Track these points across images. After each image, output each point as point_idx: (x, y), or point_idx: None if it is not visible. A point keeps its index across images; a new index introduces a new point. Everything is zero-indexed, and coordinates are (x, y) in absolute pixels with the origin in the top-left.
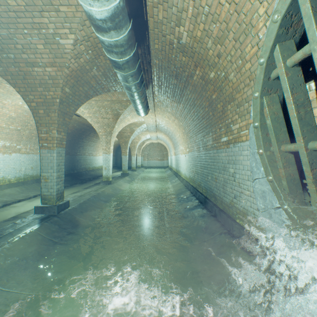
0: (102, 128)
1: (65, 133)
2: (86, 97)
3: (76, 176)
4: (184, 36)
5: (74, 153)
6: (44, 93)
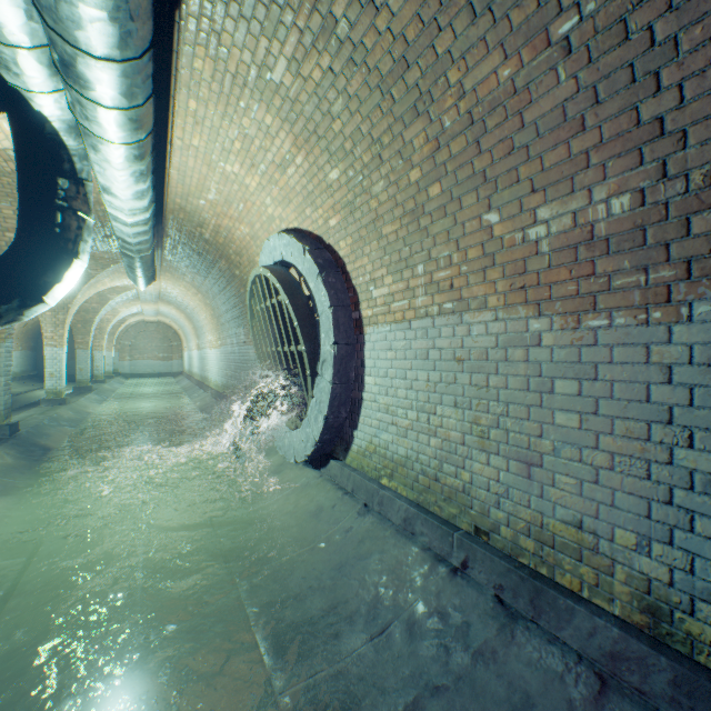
0: None
1: None
2: None
3: None
4: (208, 236)
5: None
6: None
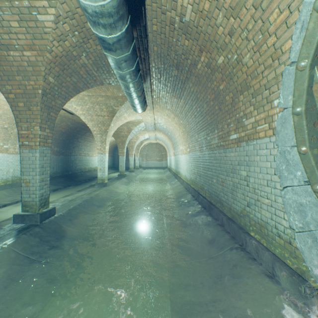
0: (97, 126)
1: (51, 130)
2: (75, 90)
3: (71, 177)
4: (189, 12)
5: (69, 153)
6: (24, 82)
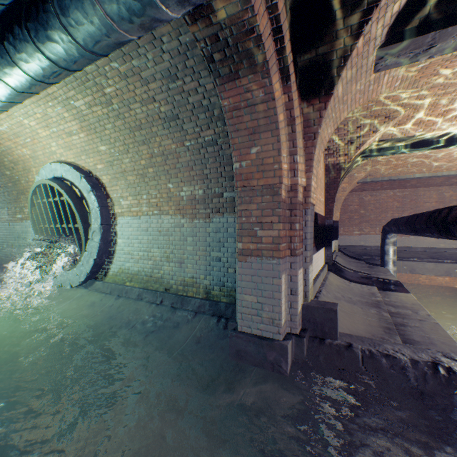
0: None
1: None
2: None
3: None
4: None
5: None
6: None
